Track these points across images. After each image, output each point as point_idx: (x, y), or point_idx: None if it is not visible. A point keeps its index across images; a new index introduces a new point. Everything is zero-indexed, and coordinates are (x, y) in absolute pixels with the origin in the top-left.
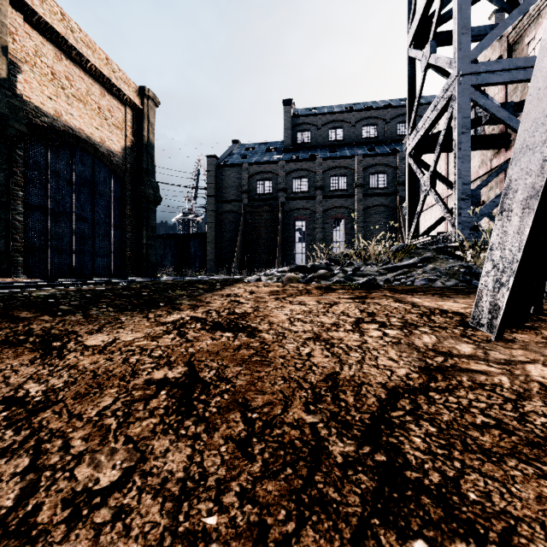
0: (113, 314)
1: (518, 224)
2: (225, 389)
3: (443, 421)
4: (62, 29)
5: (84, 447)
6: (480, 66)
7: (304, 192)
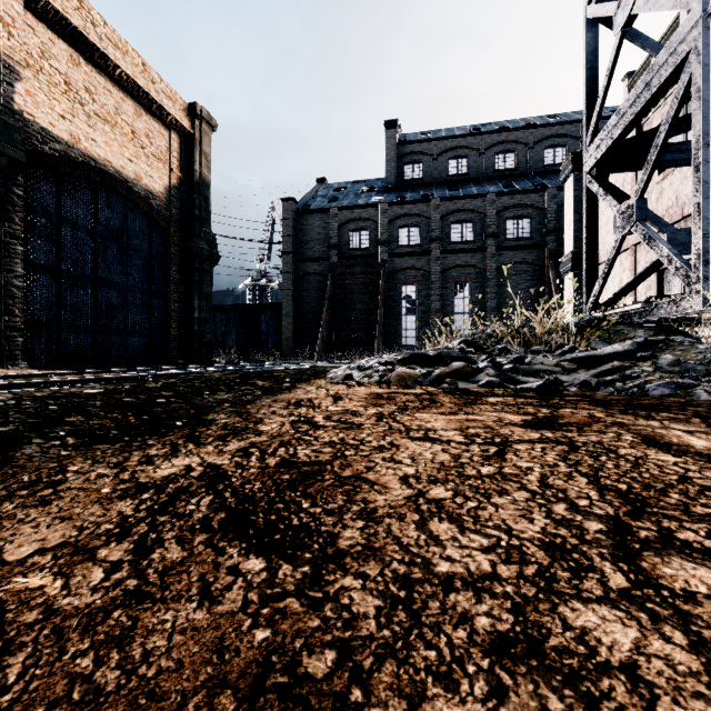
0: (65, 455)
1: None
2: None
3: None
4: (80, 21)
5: None
6: None
7: (414, 246)
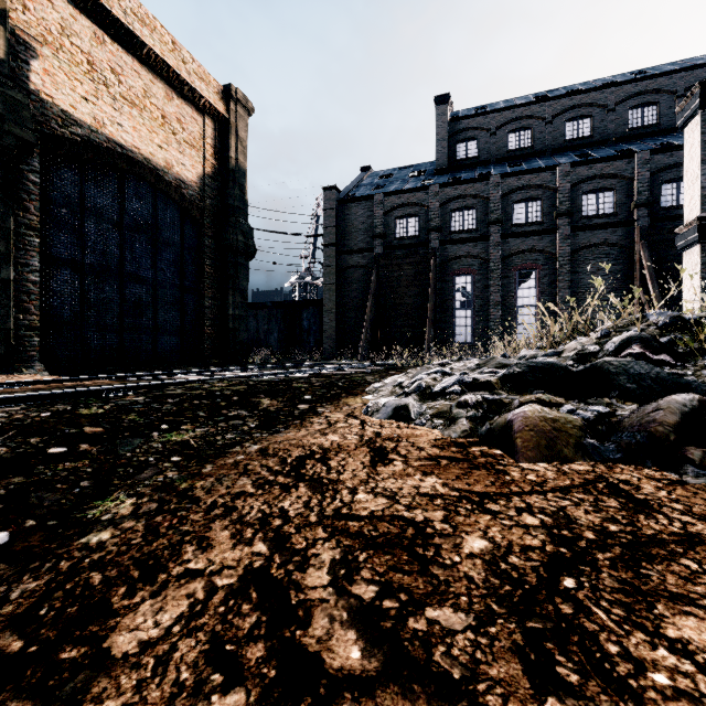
0: None
1: None
2: None
3: None
4: None
5: None
6: None
7: (470, 231)
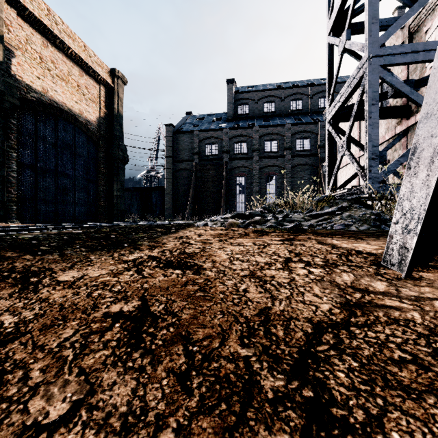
0: (84, 254)
1: (424, 178)
2: (171, 322)
3: (364, 356)
4: (48, 22)
5: (40, 378)
6: (387, 49)
7: (244, 154)
